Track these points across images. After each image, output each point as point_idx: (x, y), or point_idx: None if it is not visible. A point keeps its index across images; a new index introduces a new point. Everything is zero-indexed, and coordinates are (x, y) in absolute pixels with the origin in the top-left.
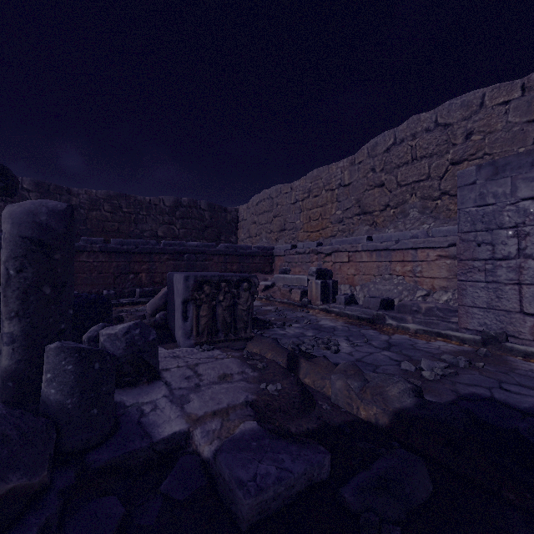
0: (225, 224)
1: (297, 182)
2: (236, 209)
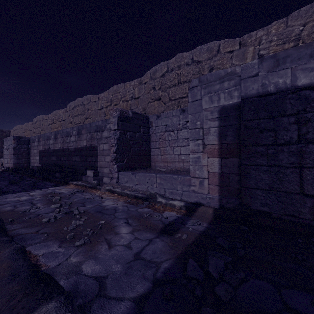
0: (2, 137)
1: (23, 125)
2: (9, 130)
